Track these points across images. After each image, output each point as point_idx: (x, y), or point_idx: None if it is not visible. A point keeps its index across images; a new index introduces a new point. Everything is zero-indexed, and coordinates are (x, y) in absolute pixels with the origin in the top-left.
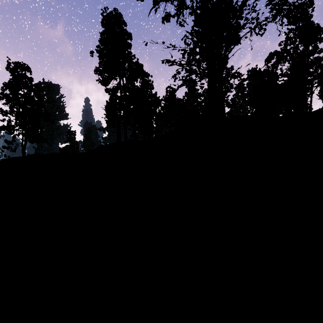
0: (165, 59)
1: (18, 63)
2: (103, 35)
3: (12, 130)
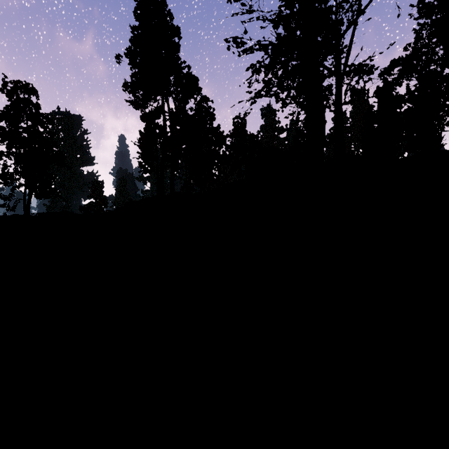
0: (232, 37)
1: (18, 82)
2: (135, 30)
3: (10, 180)
